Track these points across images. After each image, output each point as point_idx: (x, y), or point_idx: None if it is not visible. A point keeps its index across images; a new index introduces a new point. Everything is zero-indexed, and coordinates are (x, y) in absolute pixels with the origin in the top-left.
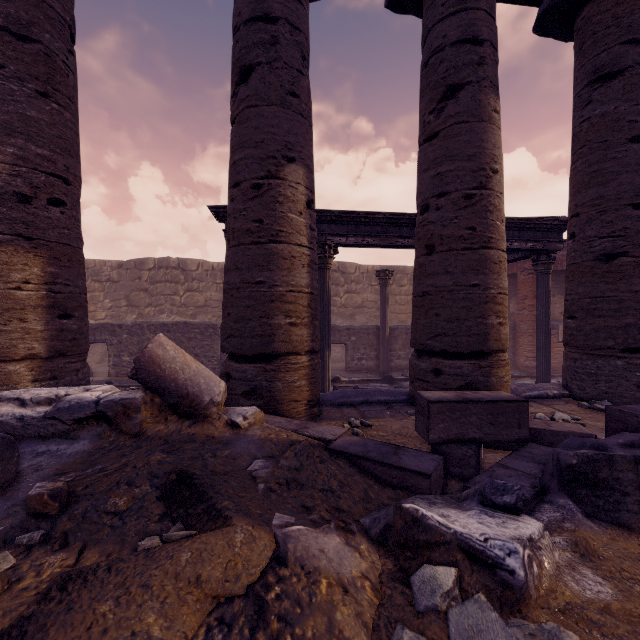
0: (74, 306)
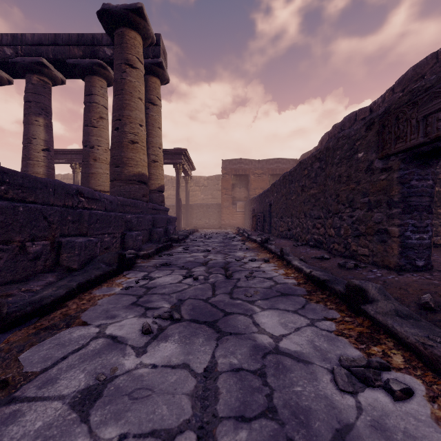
0: None
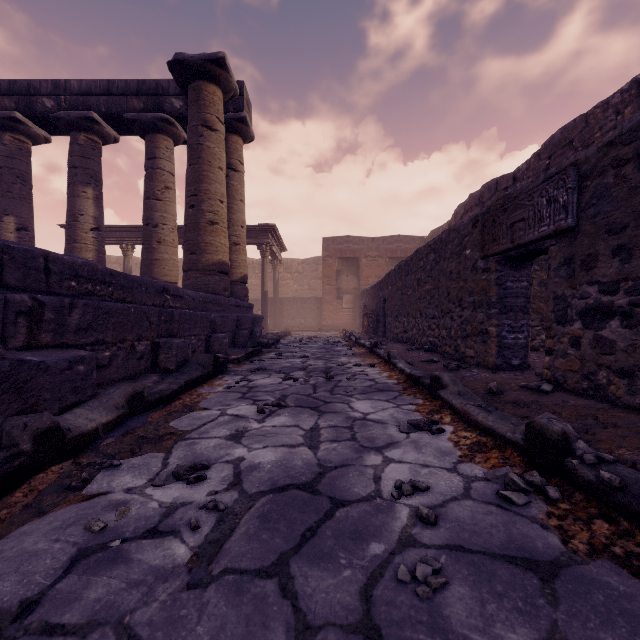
0: None
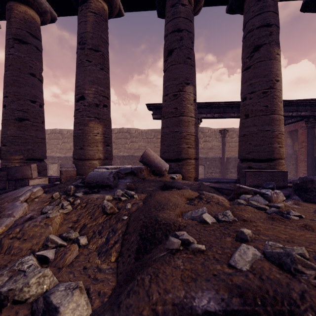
0: (110, 142)
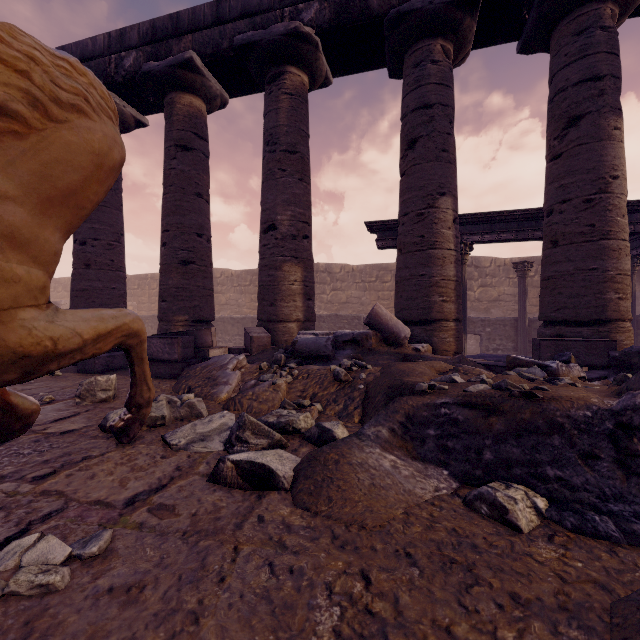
0: (312, 294)
